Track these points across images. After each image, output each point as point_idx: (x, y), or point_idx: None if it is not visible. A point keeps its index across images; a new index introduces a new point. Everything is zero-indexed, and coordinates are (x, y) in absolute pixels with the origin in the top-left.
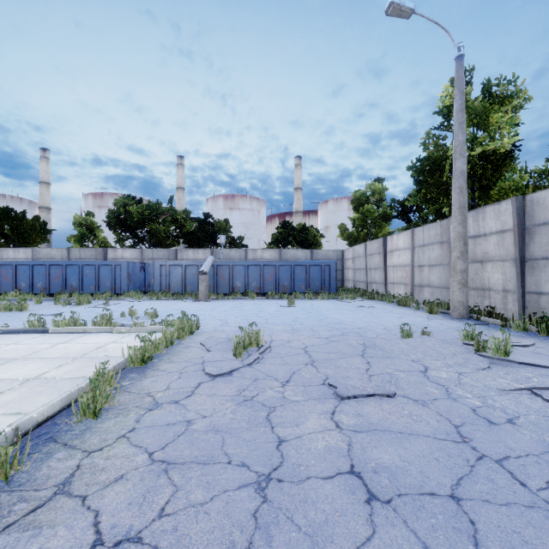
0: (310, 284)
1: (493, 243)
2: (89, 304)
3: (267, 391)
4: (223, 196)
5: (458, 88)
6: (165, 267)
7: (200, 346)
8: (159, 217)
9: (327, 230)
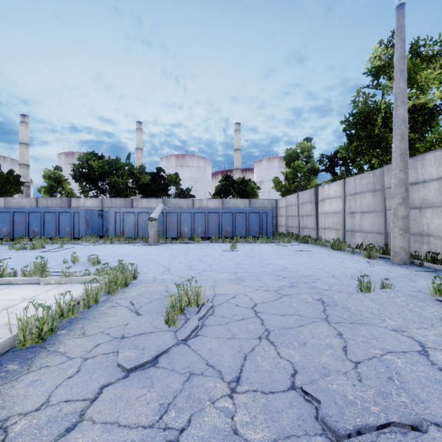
0: (249, 229)
1: (434, 189)
2: (43, 249)
3: (205, 411)
4: (175, 156)
5: (399, 36)
6: (120, 214)
7: (130, 304)
8: (119, 171)
9: (261, 184)
